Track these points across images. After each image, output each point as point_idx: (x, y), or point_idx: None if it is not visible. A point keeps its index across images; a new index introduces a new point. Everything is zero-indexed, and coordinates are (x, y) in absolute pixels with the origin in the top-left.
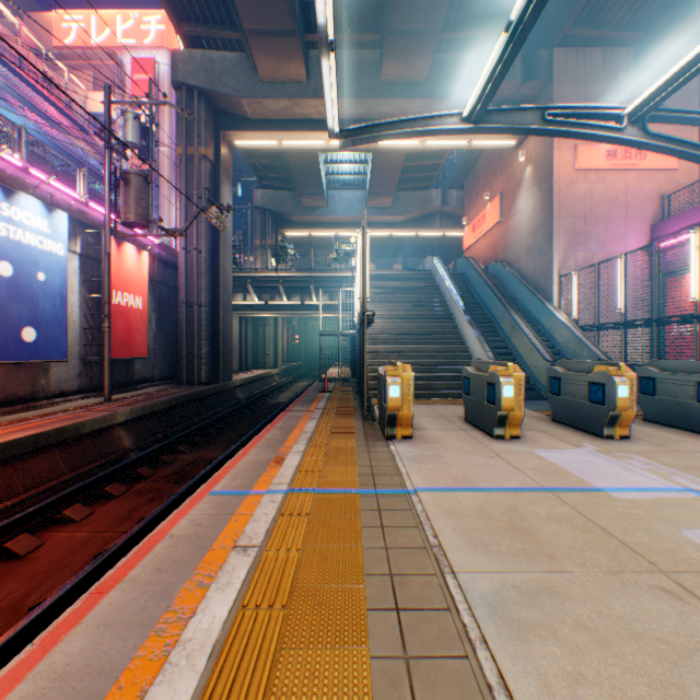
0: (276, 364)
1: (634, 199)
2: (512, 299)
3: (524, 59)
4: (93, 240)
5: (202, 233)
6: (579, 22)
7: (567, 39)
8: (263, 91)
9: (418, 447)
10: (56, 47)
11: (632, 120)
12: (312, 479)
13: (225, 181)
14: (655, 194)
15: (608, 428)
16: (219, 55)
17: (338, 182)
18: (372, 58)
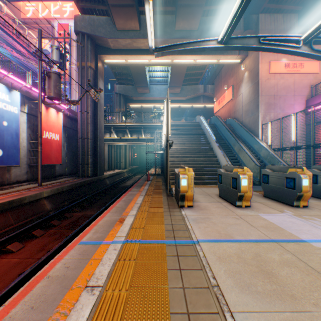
0: (125, 167)
1: (298, 87)
2: (238, 136)
3: (244, 20)
4: (34, 106)
5: (89, 104)
6: (271, 1)
7: (265, 10)
8: (118, 35)
9: (197, 212)
10: (22, 18)
11: (305, 42)
12: (138, 233)
13: (100, 79)
14: (308, 84)
15: (296, 201)
16: (97, 17)
17: (155, 81)
18: (171, 19)
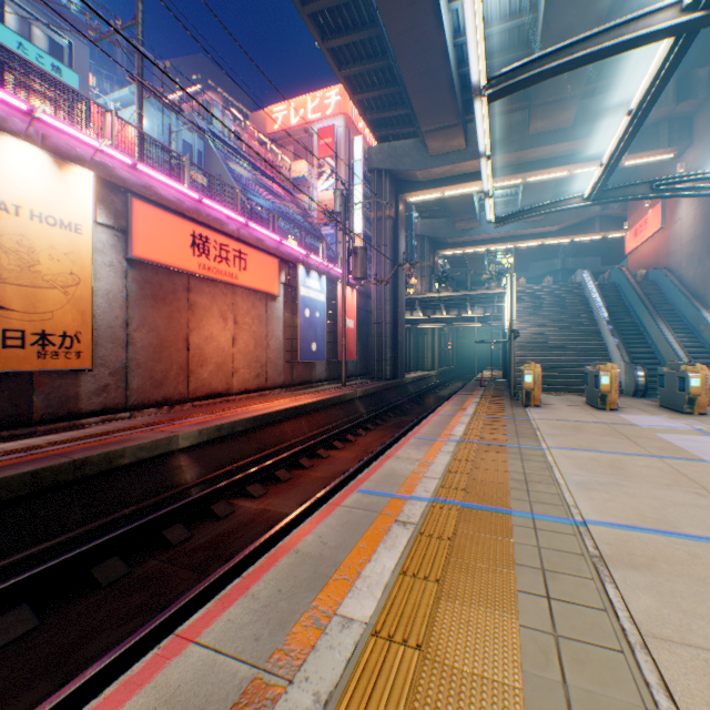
0: (432, 367)
1: None
2: (669, 306)
3: (678, 81)
4: (331, 287)
5: (387, 271)
6: None
7: None
8: (431, 163)
9: (542, 409)
10: (268, 134)
11: None
12: (482, 414)
13: (401, 230)
14: None
15: (688, 407)
16: (399, 144)
17: None
18: (520, 118)
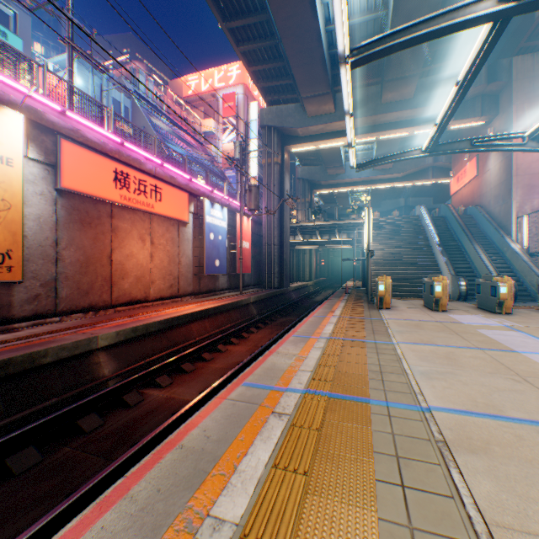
0: (310, 279)
1: None
2: (482, 233)
3: (488, 68)
4: (231, 217)
5: (275, 205)
6: (532, 37)
7: (524, 48)
8: (308, 122)
9: (391, 311)
10: (184, 97)
11: (530, 139)
12: (346, 315)
13: (286, 173)
14: None
15: (498, 308)
16: (284, 107)
17: None
18: (375, 90)
